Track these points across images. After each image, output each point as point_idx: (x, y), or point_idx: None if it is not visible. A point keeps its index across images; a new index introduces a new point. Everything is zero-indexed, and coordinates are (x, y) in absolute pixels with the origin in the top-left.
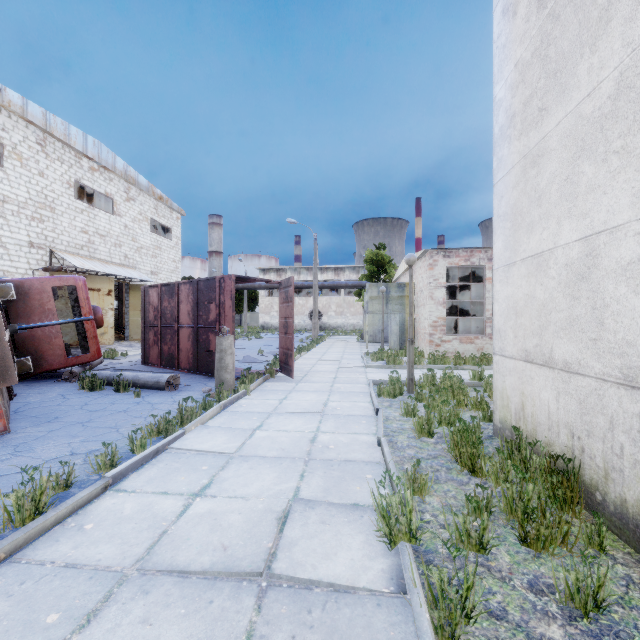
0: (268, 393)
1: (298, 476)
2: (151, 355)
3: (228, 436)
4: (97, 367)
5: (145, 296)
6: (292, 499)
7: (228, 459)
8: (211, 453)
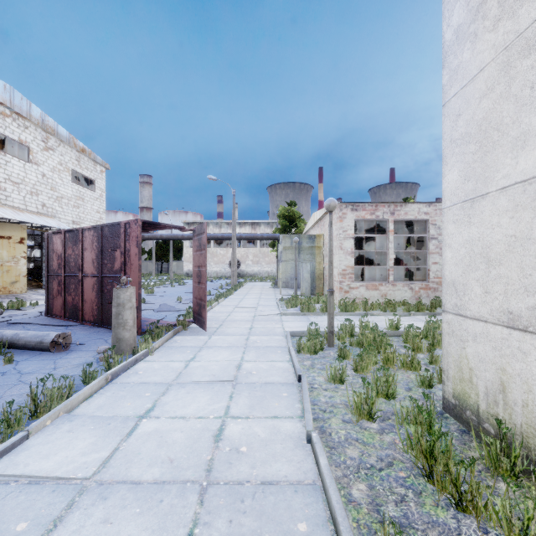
0: (175, 351)
1: None
2: (55, 306)
3: (96, 436)
4: None
5: (49, 243)
6: None
7: (74, 495)
8: (52, 480)
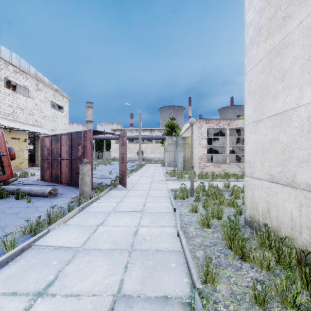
0: (111, 198)
1: (123, 268)
2: (46, 175)
3: (79, 232)
4: (13, 182)
5: (42, 142)
6: (116, 294)
7: (74, 253)
8: (63, 248)
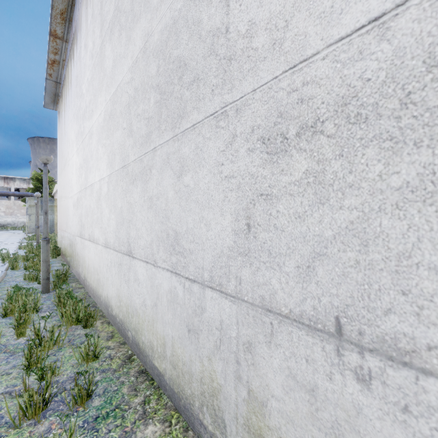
0: None
1: None
2: None
3: None
4: None
5: None
6: None
7: None
8: None
